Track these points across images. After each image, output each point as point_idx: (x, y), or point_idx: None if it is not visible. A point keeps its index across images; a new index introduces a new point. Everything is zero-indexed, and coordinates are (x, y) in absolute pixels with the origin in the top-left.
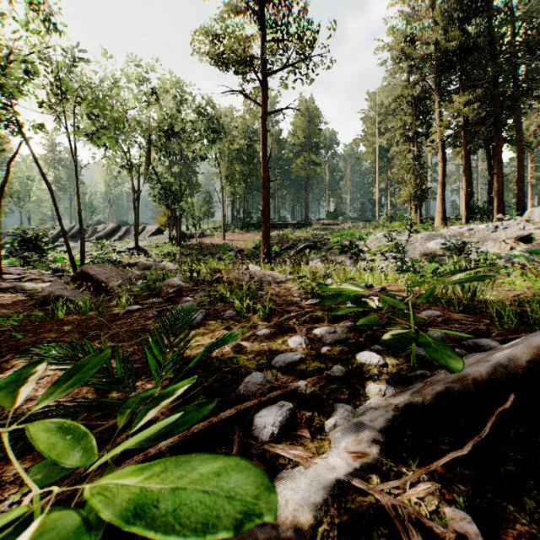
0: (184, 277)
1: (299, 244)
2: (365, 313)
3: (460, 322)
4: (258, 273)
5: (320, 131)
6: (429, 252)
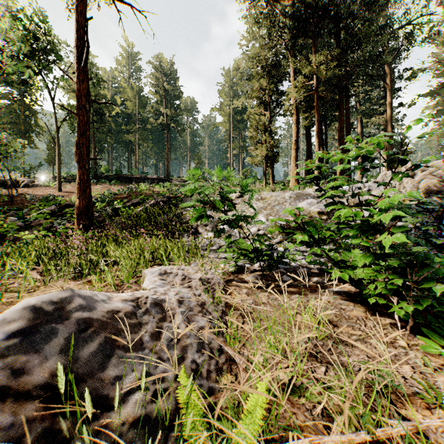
0: None
1: (150, 199)
2: None
3: None
4: None
5: (181, 93)
6: (303, 214)
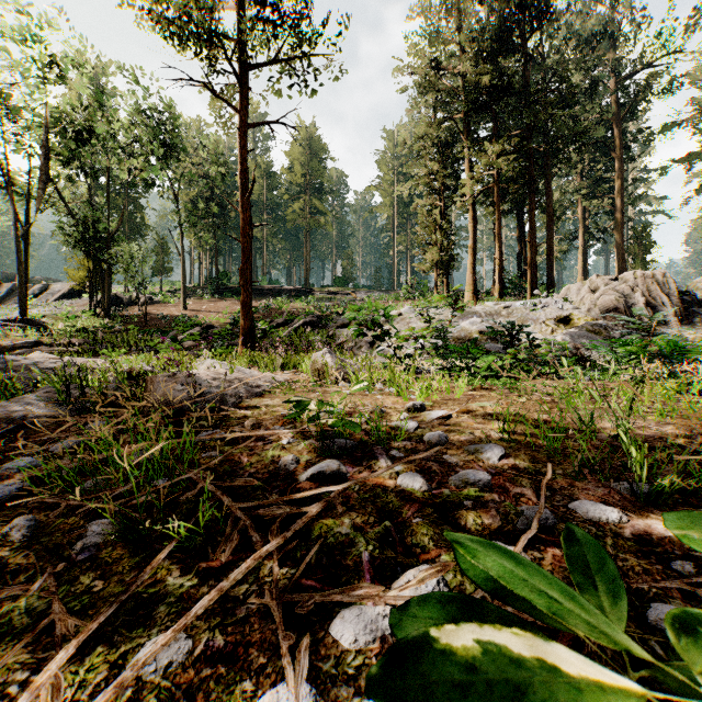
0: (61, 388)
1: (298, 319)
2: (450, 512)
3: (683, 549)
4: (218, 381)
5: (325, 169)
6: (463, 335)
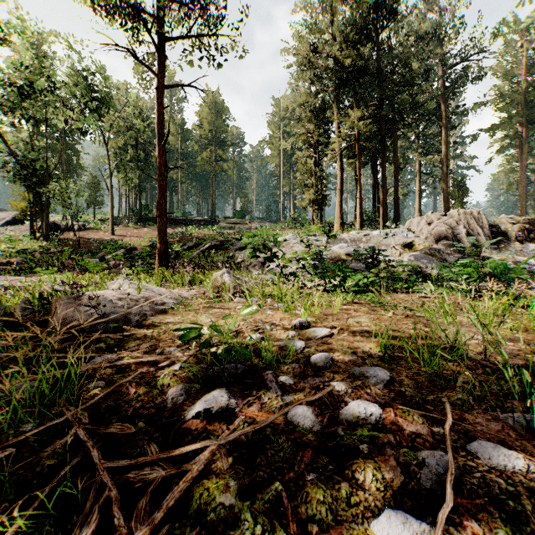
0: None
1: (205, 243)
2: (345, 460)
3: None
4: (124, 300)
5: (227, 127)
6: (334, 256)
